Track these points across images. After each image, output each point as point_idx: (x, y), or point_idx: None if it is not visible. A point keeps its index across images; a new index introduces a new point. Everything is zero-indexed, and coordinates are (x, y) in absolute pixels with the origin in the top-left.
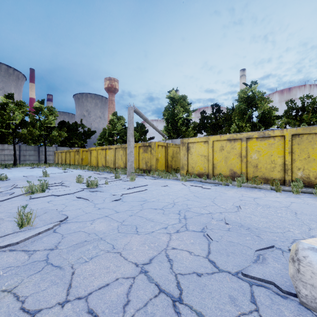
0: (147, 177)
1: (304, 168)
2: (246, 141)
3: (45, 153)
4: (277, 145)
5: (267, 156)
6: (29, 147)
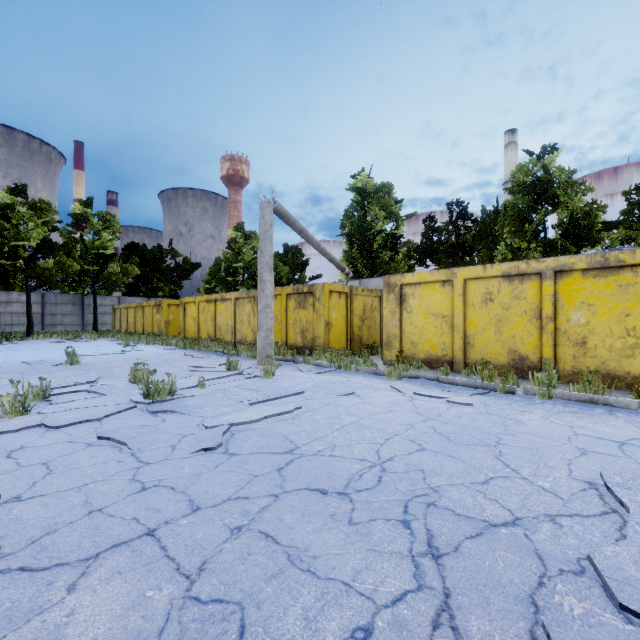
0: (304, 366)
1: None
2: (554, 279)
3: (95, 309)
4: None
5: (615, 318)
6: (63, 297)
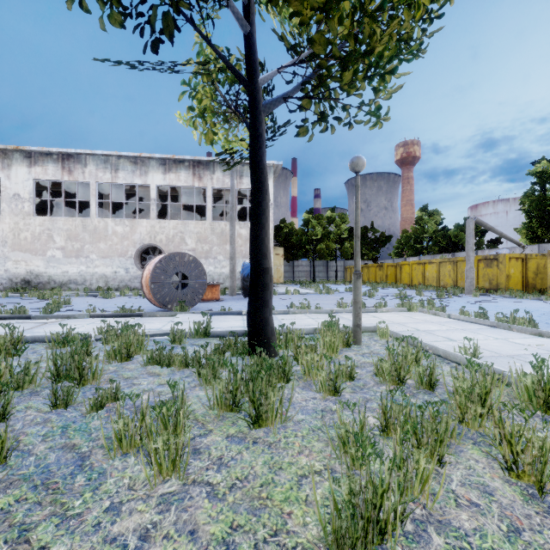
0: (493, 296)
1: None
2: None
3: (336, 269)
4: None
5: None
6: (318, 262)
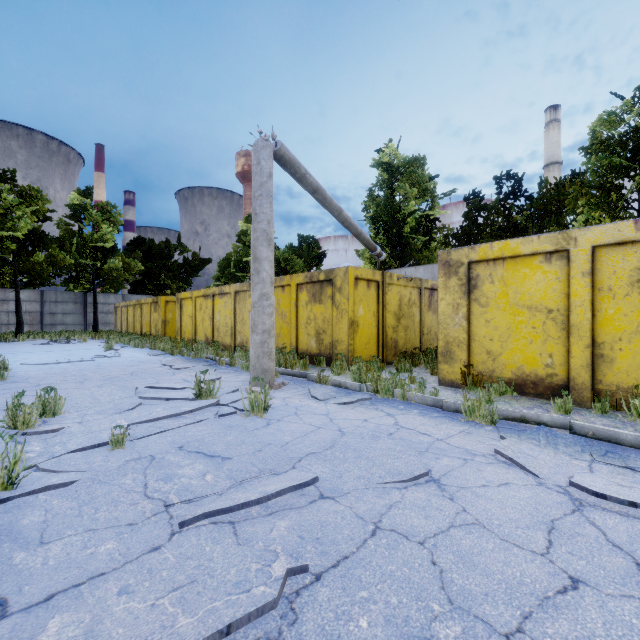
0: (319, 388)
1: None
2: None
3: (95, 308)
4: None
5: None
6: (63, 295)
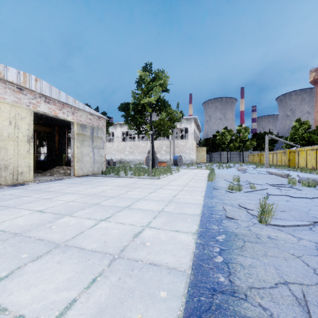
0: (272, 168)
1: None
2: (316, 150)
3: (242, 156)
4: None
5: None
6: (234, 152)
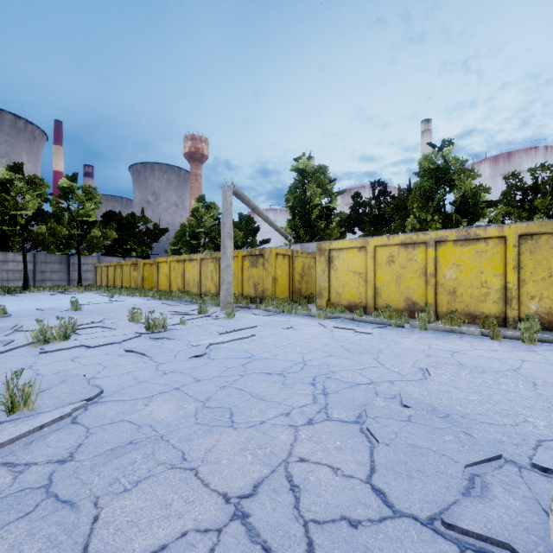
0: (256, 310)
1: (543, 296)
2: (435, 247)
3: (79, 267)
4: (491, 254)
5: (474, 274)
6: (51, 257)
